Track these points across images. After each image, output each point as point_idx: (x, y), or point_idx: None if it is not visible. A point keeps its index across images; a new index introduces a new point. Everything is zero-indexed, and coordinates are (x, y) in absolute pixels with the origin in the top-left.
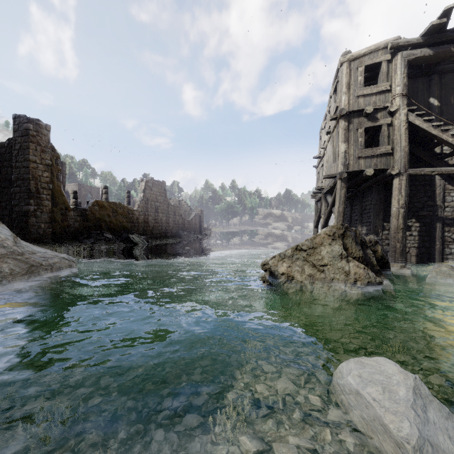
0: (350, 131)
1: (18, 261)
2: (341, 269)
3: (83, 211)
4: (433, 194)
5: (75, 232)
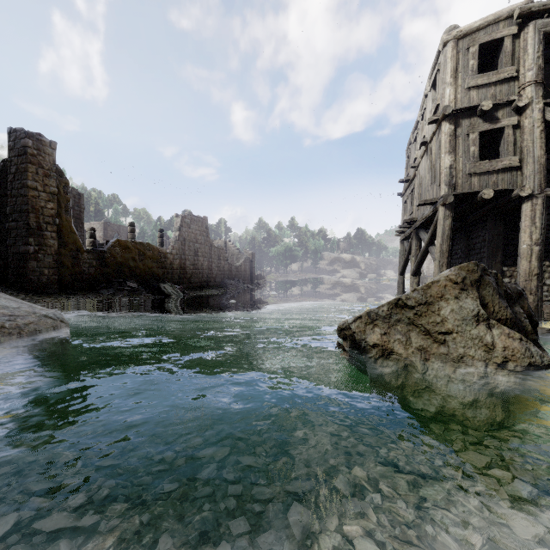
0: (457, 138)
1: None
2: (478, 339)
3: (100, 253)
4: None
5: (90, 280)
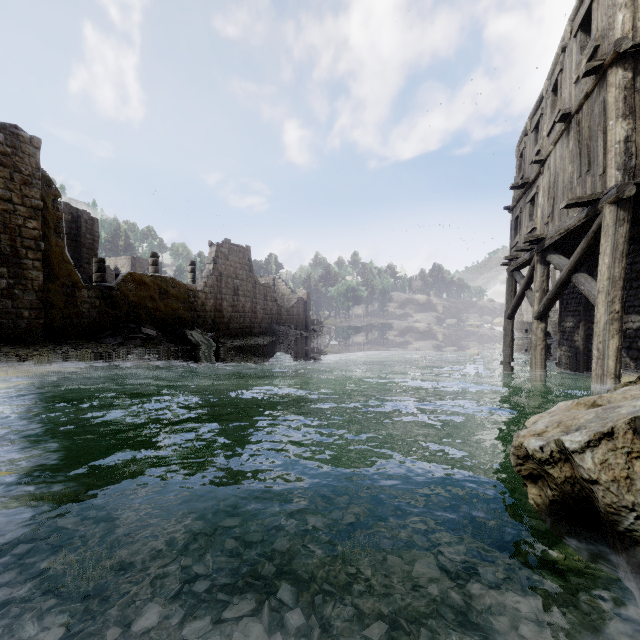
0: (637, 92)
1: None
2: None
3: (106, 289)
4: None
5: (91, 325)
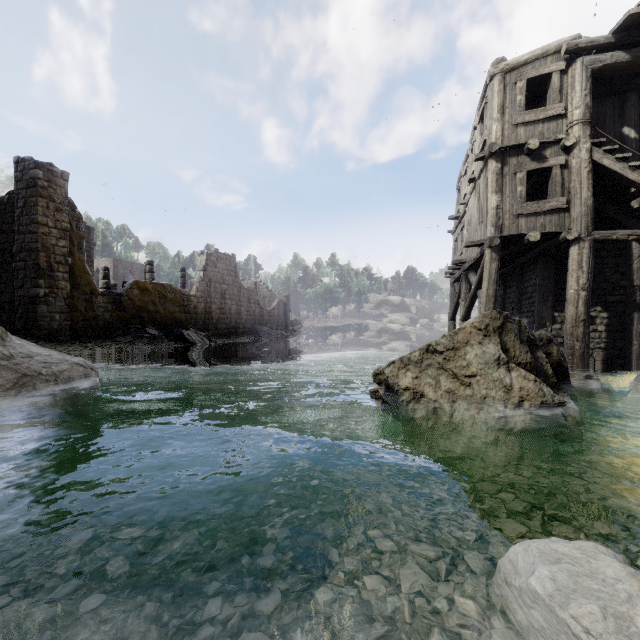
0: (504, 176)
1: (2, 368)
2: (498, 381)
3: (116, 296)
4: (629, 269)
5: (105, 326)
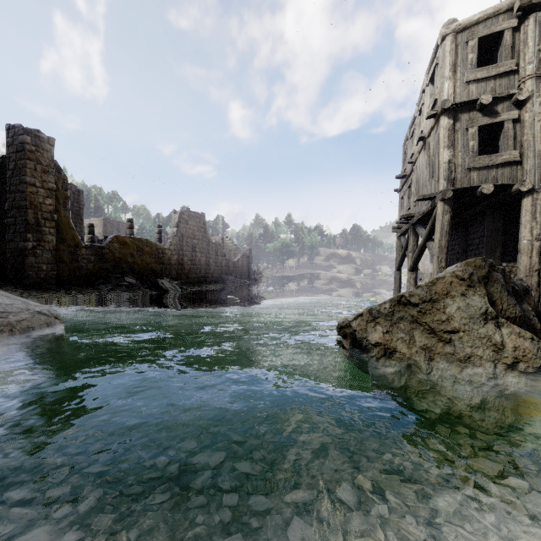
0: (456, 132)
1: None
2: (486, 339)
3: (99, 248)
4: None
5: (88, 275)
